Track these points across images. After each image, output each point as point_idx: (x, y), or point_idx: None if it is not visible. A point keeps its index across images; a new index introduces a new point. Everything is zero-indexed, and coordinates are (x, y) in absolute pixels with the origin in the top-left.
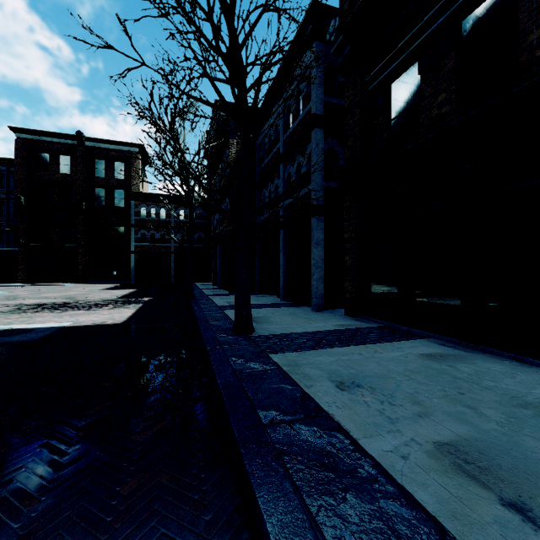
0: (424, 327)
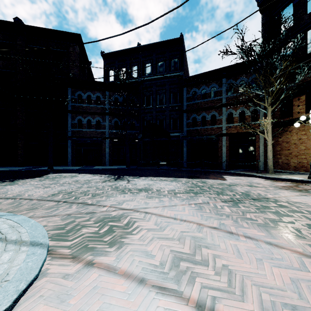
0: None
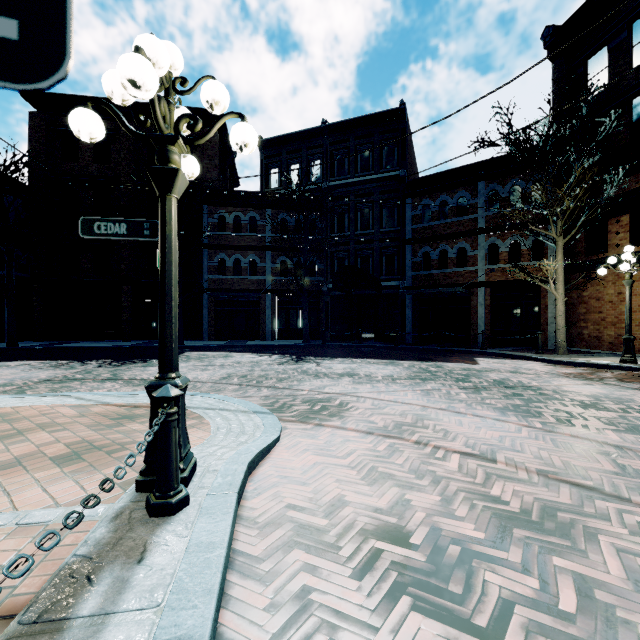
0: (82, 339)
